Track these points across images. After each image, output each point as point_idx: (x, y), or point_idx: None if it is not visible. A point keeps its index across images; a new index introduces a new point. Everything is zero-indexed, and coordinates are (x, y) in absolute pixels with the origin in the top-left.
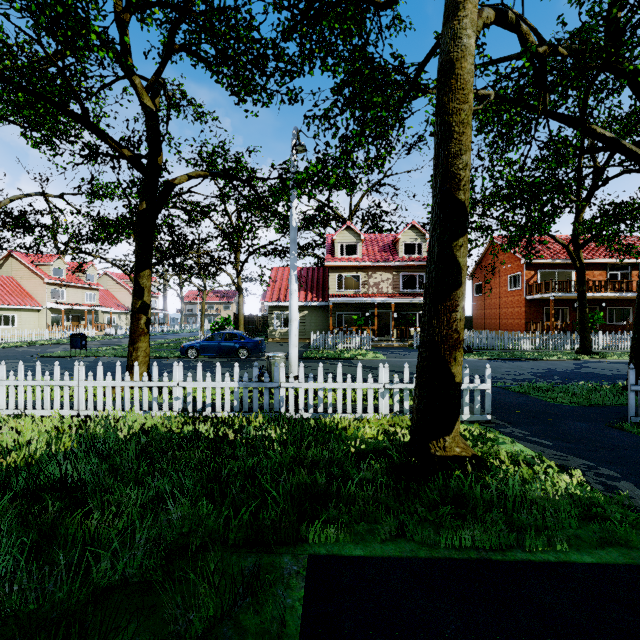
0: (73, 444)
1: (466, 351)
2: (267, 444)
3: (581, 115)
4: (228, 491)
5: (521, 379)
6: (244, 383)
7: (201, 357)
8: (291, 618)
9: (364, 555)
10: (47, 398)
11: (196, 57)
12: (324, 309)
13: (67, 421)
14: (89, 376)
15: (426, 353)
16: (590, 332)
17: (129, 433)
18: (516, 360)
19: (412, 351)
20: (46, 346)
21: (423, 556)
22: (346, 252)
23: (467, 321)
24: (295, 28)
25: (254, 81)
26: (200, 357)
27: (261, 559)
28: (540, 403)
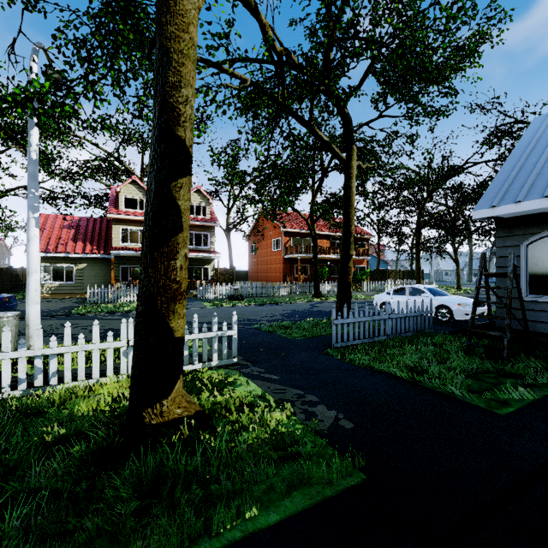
0: None
1: (239, 299)
2: None
3: (309, 119)
4: None
5: (274, 320)
6: None
7: None
8: None
9: None
10: None
11: None
12: (107, 262)
13: None
14: None
15: (142, 307)
16: (321, 282)
17: None
18: (274, 304)
19: (195, 301)
20: None
21: None
22: (134, 207)
23: (246, 274)
24: None
25: None
26: None
27: None
28: (281, 339)
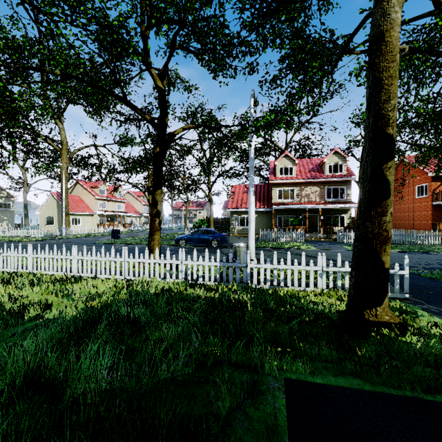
0: (127, 296)
1: None
2: (243, 304)
3: None
4: (228, 331)
5: (431, 268)
6: (223, 263)
7: (188, 245)
8: (280, 415)
9: (323, 383)
10: (107, 268)
11: (188, 51)
12: (268, 213)
13: (120, 282)
14: (130, 255)
15: (361, 246)
16: None
17: (155, 291)
18: (425, 253)
19: (336, 244)
20: (97, 237)
21: (368, 389)
22: (284, 173)
23: None
24: (259, 24)
25: (225, 62)
26: (187, 245)
27: (253, 376)
28: None
